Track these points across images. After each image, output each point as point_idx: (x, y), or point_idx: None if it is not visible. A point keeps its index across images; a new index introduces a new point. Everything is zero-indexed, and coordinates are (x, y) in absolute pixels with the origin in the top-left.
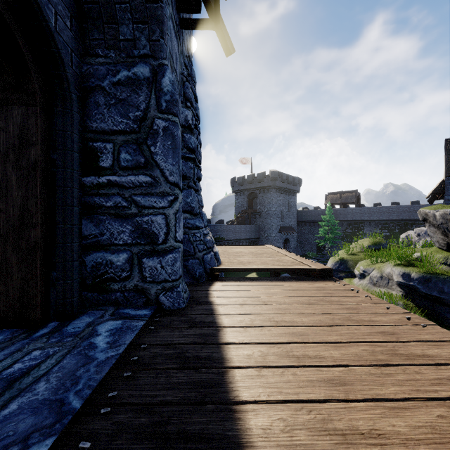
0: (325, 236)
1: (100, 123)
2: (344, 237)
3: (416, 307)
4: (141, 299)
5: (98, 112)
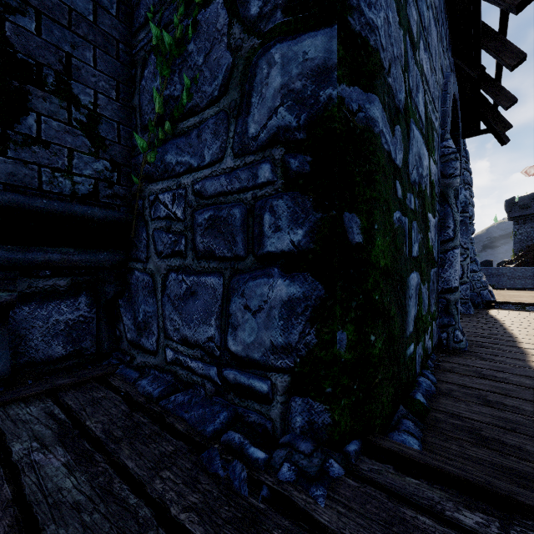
0: None
1: None
2: None
3: None
4: None
5: None
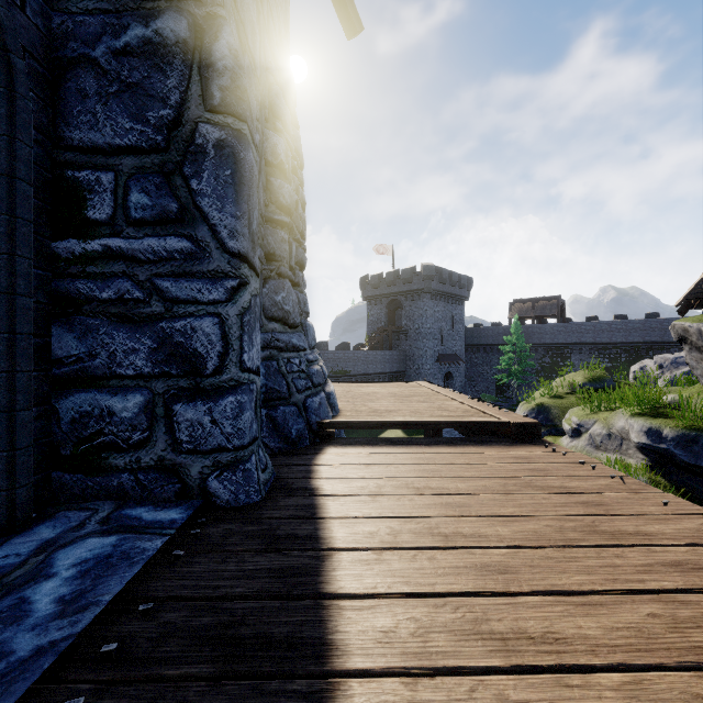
0: (510, 369)
1: (89, 131)
2: (539, 370)
3: (673, 487)
4: (171, 486)
5: (85, 110)
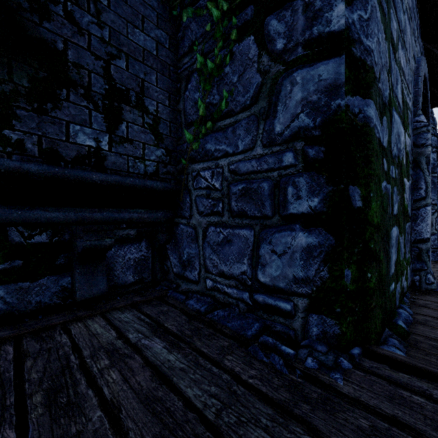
0: None
1: None
2: None
3: None
4: None
5: None
